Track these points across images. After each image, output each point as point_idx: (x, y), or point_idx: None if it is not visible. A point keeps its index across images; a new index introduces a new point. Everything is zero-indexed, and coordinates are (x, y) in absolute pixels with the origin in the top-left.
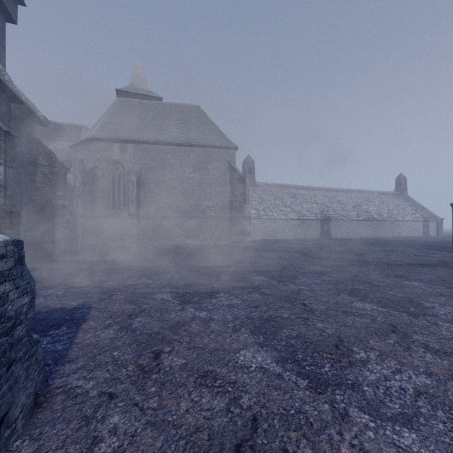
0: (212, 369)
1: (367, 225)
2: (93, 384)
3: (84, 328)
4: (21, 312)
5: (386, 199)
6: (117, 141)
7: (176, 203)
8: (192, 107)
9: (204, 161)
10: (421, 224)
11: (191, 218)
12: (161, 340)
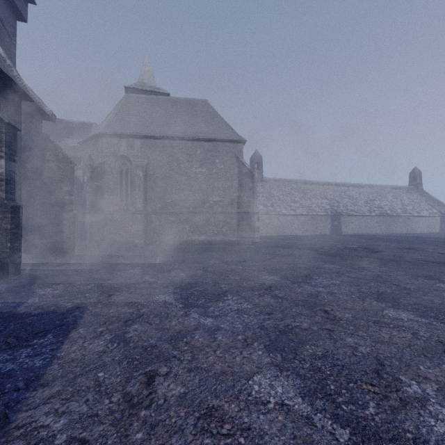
0: (218, 405)
1: (380, 221)
2: (63, 423)
3: (72, 337)
4: None
5: (399, 194)
6: (125, 137)
7: (183, 198)
8: (200, 102)
9: (212, 155)
10: (438, 220)
11: (198, 213)
12: (157, 357)
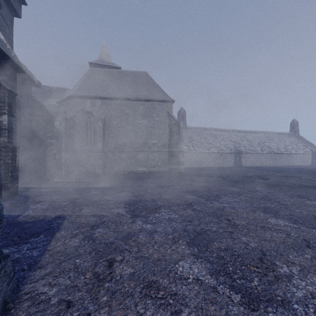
0: (156, 280)
1: (269, 157)
2: (55, 291)
3: (57, 237)
4: None
5: (283, 138)
6: (89, 98)
7: (130, 141)
8: (142, 73)
9: (150, 111)
10: (310, 156)
11: (141, 152)
12: (114, 249)
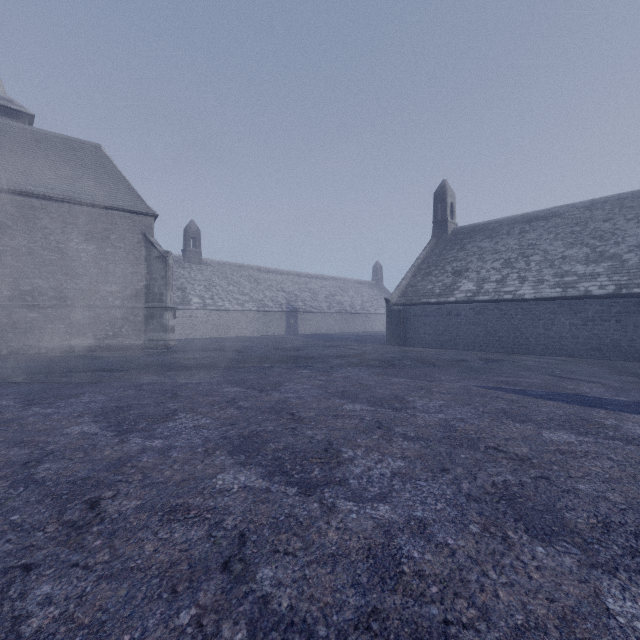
0: (32, 439)
1: (339, 318)
2: None
3: None
4: None
5: (361, 289)
6: None
7: (55, 285)
8: (88, 146)
9: (105, 227)
10: None
11: (81, 308)
12: None
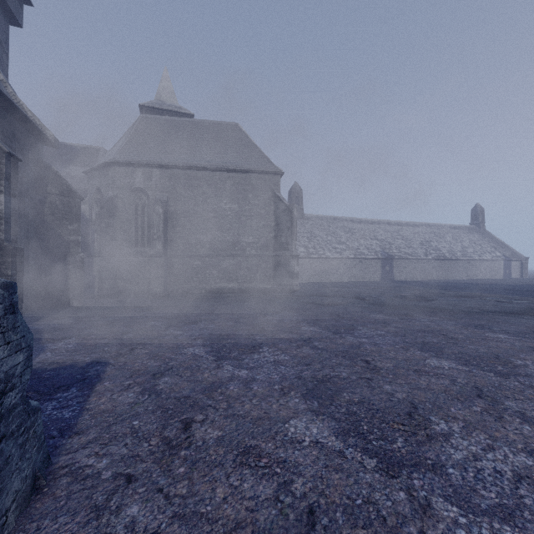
0: (256, 444)
1: (437, 265)
2: (106, 463)
3: (98, 390)
4: (14, 374)
5: (459, 234)
6: (141, 166)
7: (210, 239)
8: (229, 126)
9: (244, 188)
10: (502, 264)
11: (228, 257)
12: (191, 406)
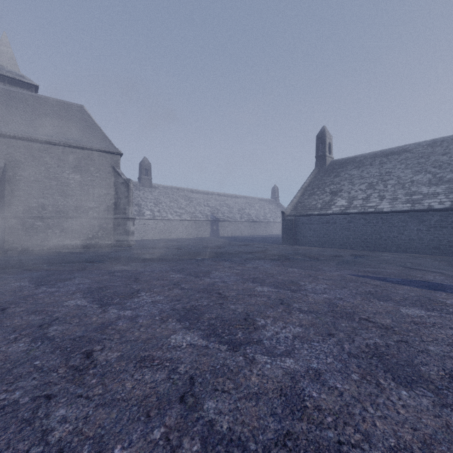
0: (43, 309)
1: (248, 225)
2: None
3: None
4: None
5: (264, 204)
6: None
7: (53, 203)
8: (75, 106)
9: (87, 163)
10: None
11: (71, 218)
12: (9, 304)
